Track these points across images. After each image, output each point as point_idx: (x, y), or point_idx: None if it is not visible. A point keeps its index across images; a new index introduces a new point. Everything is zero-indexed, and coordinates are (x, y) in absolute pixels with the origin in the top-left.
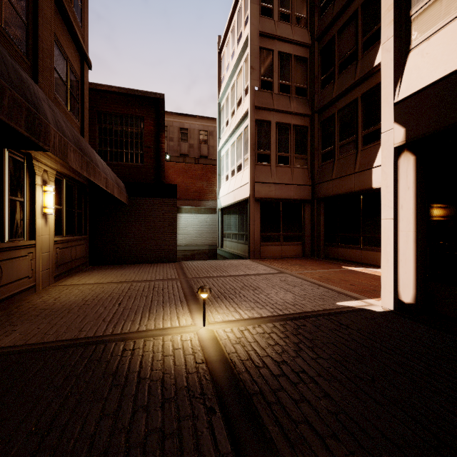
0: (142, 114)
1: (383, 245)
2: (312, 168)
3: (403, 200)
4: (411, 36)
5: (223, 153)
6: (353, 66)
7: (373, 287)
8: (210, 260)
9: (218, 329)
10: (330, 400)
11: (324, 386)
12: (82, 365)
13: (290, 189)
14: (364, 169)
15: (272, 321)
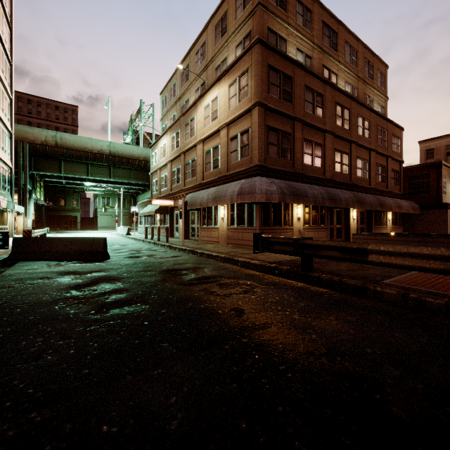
0: (429, 172)
1: None
2: None
3: None
4: None
5: None
6: None
7: None
8: None
9: None
10: None
11: None
12: None
13: None
14: None
15: None
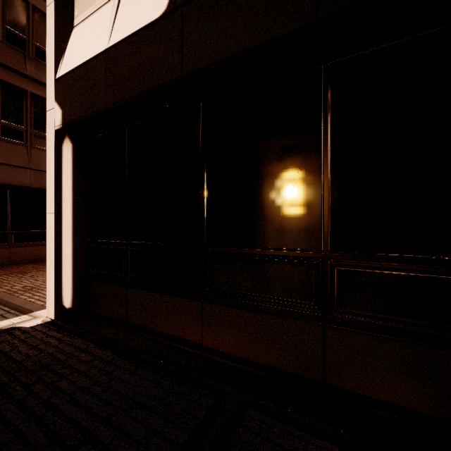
0: None
1: (48, 245)
2: None
3: (66, 192)
4: (75, 12)
5: None
6: None
7: None
8: None
9: None
10: None
11: None
12: None
13: (25, 174)
14: None
15: None
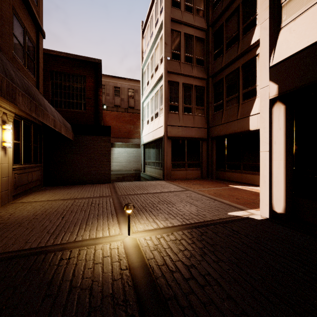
0: (85, 74)
1: (261, 171)
2: (207, 116)
3: (276, 137)
4: (282, 18)
5: (145, 105)
6: (236, 44)
7: (252, 200)
8: (135, 182)
9: (140, 237)
10: (233, 301)
11: (226, 288)
12: (21, 275)
13: (193, 130)
14: (244, 117)
15: (181, 229)
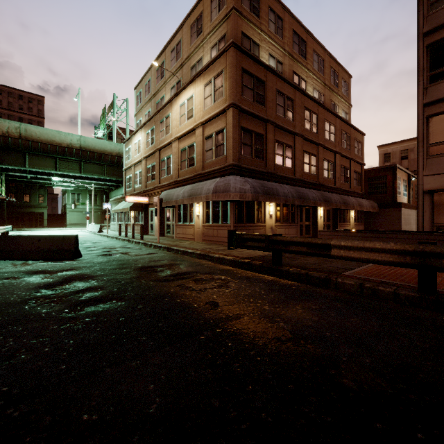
0: (386, 174)
1: None
2: None
3: None
4: None
5: None
6: None
7: None
8: None
9: None
10: None
11: None
12: None
13: None
14: None
15: None
